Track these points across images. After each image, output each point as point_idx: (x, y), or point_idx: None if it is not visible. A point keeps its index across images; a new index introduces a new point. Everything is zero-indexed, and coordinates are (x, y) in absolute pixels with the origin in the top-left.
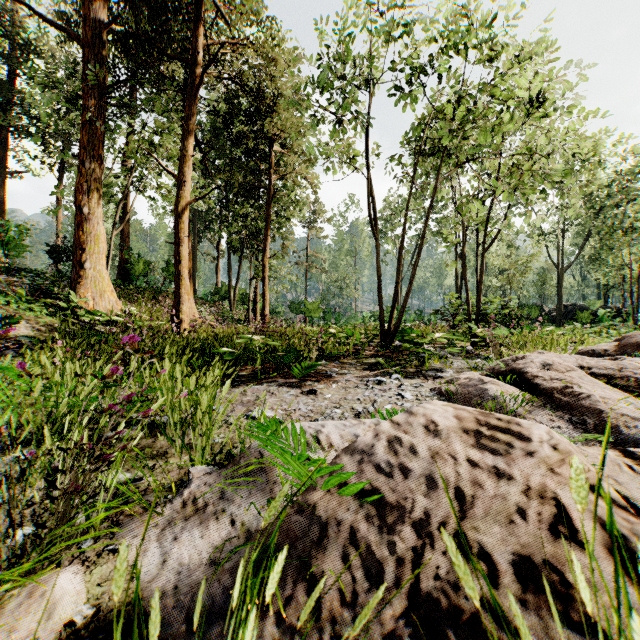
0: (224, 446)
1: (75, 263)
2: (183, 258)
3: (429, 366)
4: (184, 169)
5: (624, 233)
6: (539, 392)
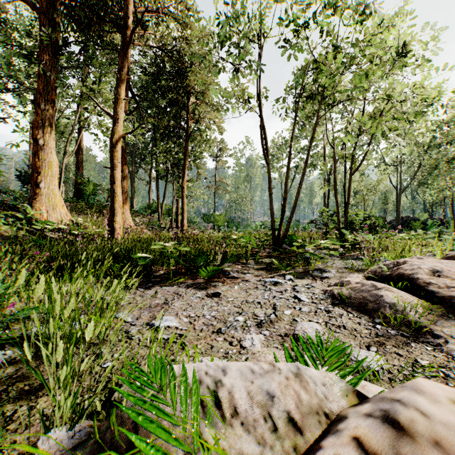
0: (112, 375)
1: (32, 183)
2: (117, 179)
3: (313, 266)
4: (117, 109)
5: (448, 164)
6: (434, 299)
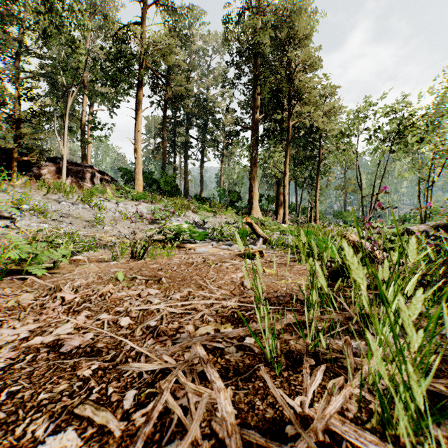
0: None
1: (250, 203)
2: (286, 200)
3: None
4: (286, 169)
5: None
6: None
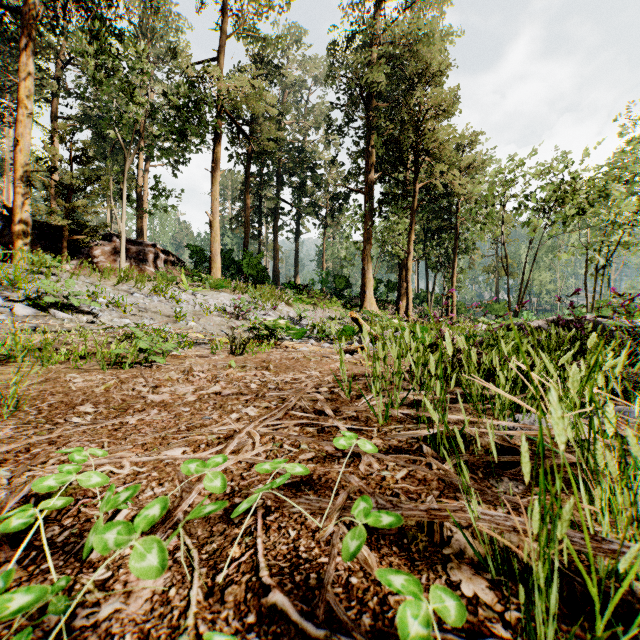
0: None
1: (362, 292)
2: (409, 288)
3: None
4: (410, 247)
5: None
6: None
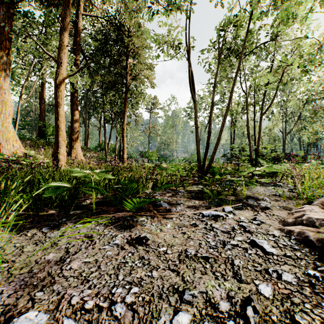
0: None
1: None
2: (61, 116)
3: (241, 193)
4: (61, 54)
5: None
6: None
